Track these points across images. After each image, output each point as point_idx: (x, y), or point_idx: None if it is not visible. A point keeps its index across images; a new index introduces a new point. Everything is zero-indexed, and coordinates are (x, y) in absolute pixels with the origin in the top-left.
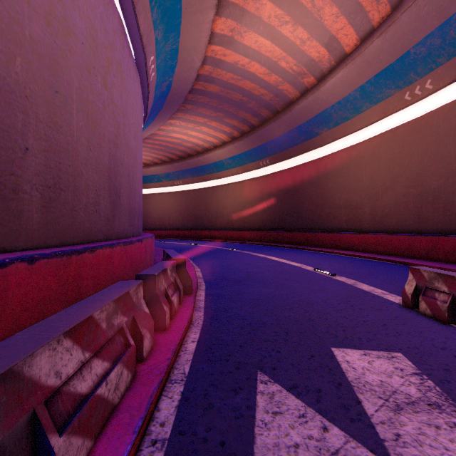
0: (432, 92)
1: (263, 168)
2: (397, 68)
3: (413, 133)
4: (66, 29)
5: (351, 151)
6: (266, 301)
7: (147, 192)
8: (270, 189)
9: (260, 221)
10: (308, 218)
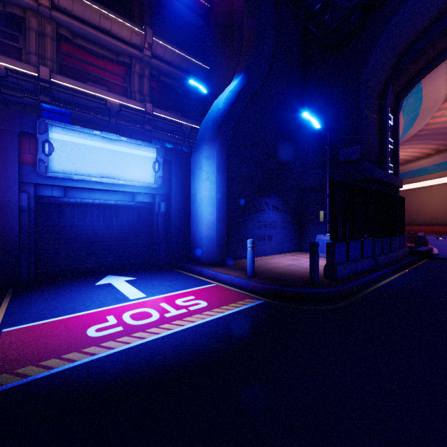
0: None
1: None
2: None
3: None
4: None
5: None
6: None
7: None
8: None
9: None
10: None
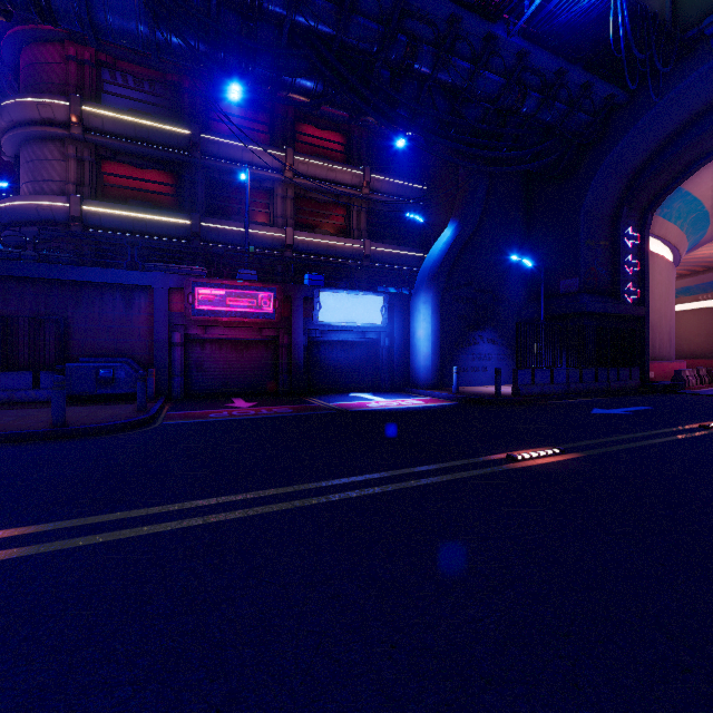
0: None
1: None
2: None
3: None
4: (661, 296)
5: None
6: None
7: None
8: None
9: None
10: None
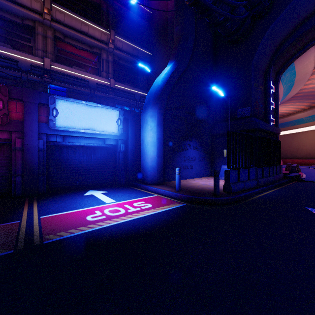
0: None
1: None
2: None
3: None
4: None
5: None
6: None
7: None
8: None
9: None
10: None
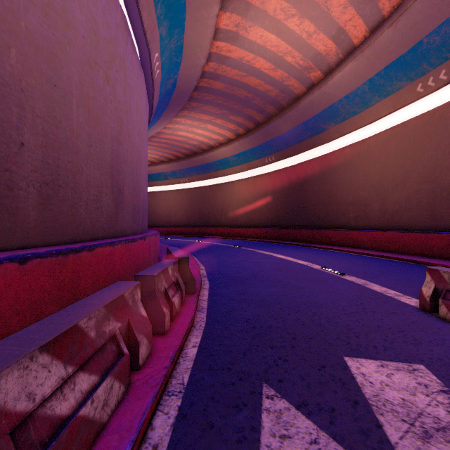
0: (447, 83)
1: (269, 165)
2: (409, 58)
3: (426, 126)
4: (65, 22)
5: (359, 146)
6: (272, 301)
7: (154, 190)
8: (275, 186)
9: (265, 218)
10: (314, 215)
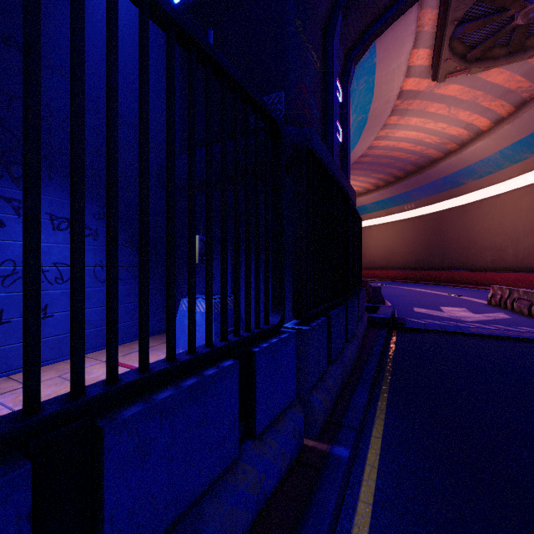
0: None
1: (408, 211)
2: (530, 140)
3: None
4: None
5: (496, 200)
6: (415, 300)
7: None
8: (415, 231)
9: (404, 260)
10: (454, 258)
